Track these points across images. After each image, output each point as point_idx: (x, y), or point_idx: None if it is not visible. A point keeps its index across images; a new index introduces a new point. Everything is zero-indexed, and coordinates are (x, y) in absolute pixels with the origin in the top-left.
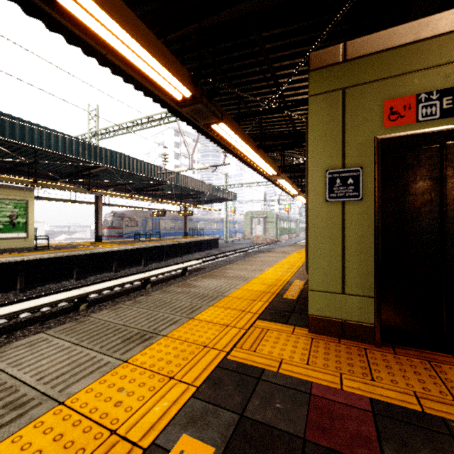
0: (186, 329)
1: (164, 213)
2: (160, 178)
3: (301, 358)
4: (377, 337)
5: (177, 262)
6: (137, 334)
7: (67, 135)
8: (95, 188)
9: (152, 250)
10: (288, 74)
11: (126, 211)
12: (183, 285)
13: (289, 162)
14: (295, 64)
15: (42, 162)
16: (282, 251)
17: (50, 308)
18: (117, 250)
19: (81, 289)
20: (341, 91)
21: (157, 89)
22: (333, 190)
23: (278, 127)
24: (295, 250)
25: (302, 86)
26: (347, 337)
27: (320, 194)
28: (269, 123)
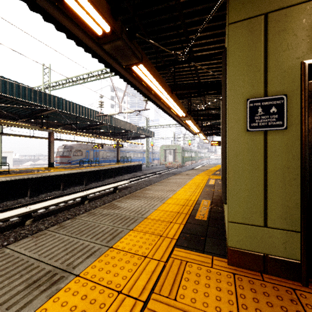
0: (103, 263)
1: (102, 146)
2: (98, 119)
3: (230, 310)
4: (305, 275)
5: (111, 182)
6: (47, 273)
7: (21, 83)
8: (48, 127)
9: (92, 173)
10: (197, 30)
11: (74, 144)
12: (109, 206)
13: (193, 108)
14: (203, 20)
15: (3, 106)
16: (188, 174)
17: (1, 223)
18: (64, 174)
19: (28, 207)
20: (263, 17)
21: (75, 19)
22: (255, 119)
23: (186, 79)
24: (197, 173)
25: (208, 43)
26: (269, 272)
27: (240, 124)
28: (179, 76)
